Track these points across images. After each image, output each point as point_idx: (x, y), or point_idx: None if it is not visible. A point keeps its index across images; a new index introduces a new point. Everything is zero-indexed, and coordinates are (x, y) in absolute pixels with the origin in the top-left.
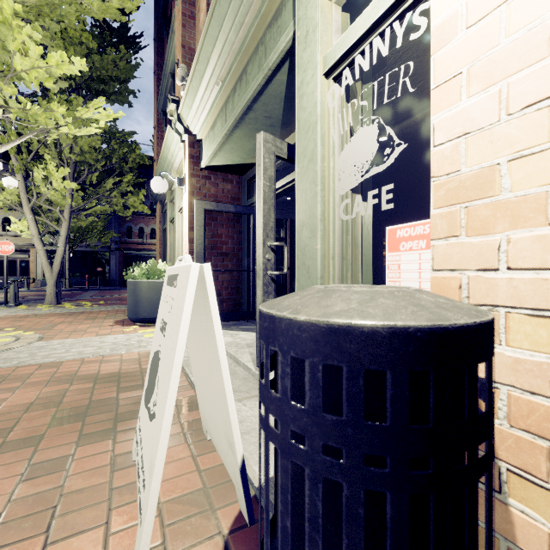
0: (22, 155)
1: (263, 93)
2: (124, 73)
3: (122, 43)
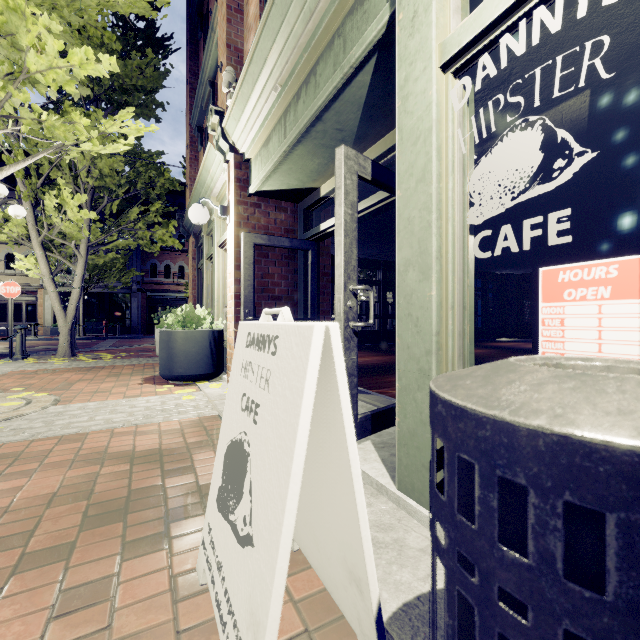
0: (31, 180)
1: (338, 98)
2: (151, 82)
3: (149, 46)
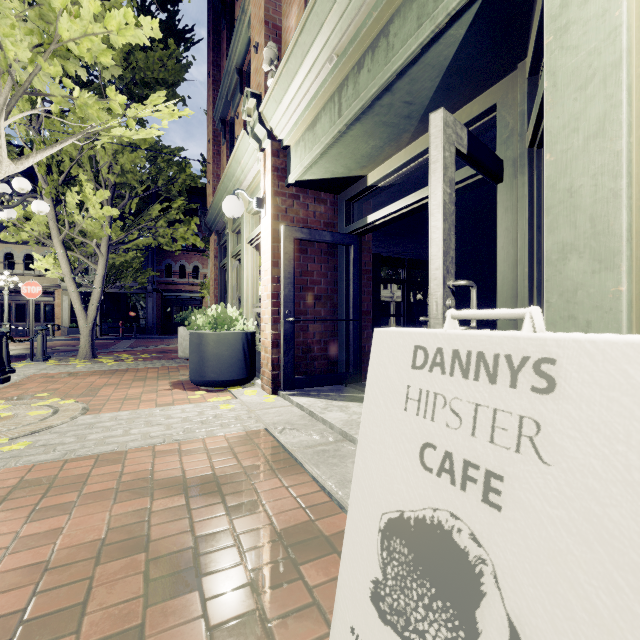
0: (53, 176)
1: (418, 61)
2: (172, 75)
3: (170, 38)
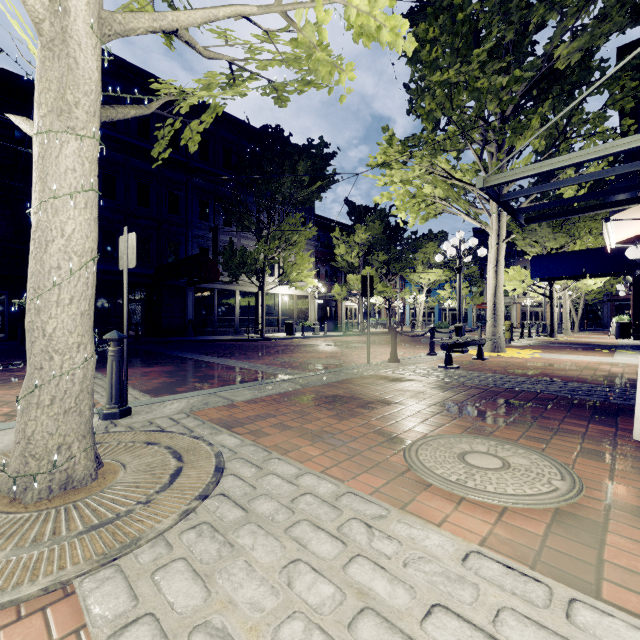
0: None
1: None
2: None
3: None
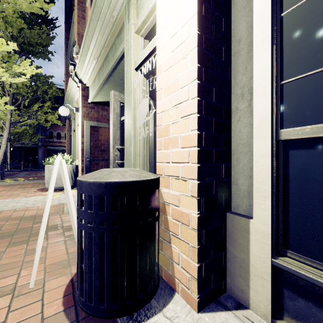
0: None
1: (116, 68)
2: (45, 41)
3: (44, 23)
